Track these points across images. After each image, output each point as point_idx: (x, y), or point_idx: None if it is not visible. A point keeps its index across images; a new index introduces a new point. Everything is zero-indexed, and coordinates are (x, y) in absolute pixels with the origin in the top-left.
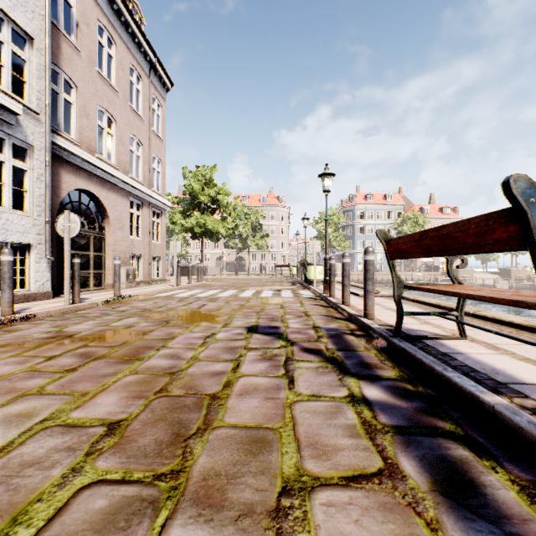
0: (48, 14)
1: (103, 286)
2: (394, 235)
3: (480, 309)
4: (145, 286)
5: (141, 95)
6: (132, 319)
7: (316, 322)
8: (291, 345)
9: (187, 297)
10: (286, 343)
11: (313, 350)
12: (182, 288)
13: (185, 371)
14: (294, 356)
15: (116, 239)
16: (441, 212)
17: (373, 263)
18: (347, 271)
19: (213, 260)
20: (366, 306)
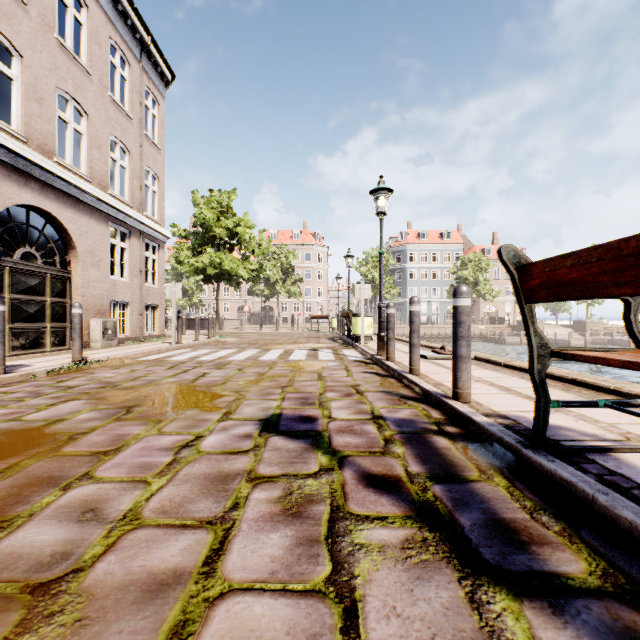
0: None
1: (68, 345)
2: (452, 281)
3: (621, 382)
4: (131, 345)
5: (127, 84)
6: (73, 404)
7: (376, 407)
8: (338, 466)
9: (184, 361)
10: (330, 461)
11: (384, 480)
12: (185, 347)
13: (83, 575)
14: (348, 501)
15: (88, 280)
16: None
17: (468, 311)
18: (416, 324)
19: (234, 310)
20: (457, 382)
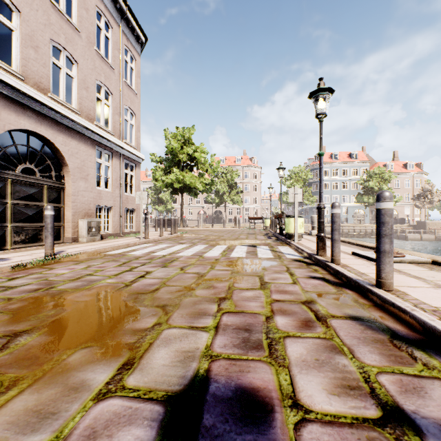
0: None
1: (62, 239)
2: (359, 190)
3: None
4: (111, 240)
5: (110, 42)
6: None
7: (369, 368)
8: None
9: (139, 257)
10: None
11: None
12: (150, 242)
13: None
14: None
15: (78, 190)
16: (405, 168)
17: None
18: (388, 226)
19: (195, 213)
20: None
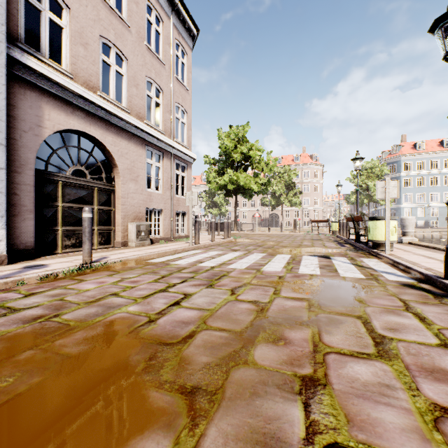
0: None
1: (112, 243)
2: None
3: None
4: (160, 244)
5: (161, 37)
6: None
7: None
8: None
9: (182, 268)
10: None
11: None
12: (200, 247)
13: None
14: None
15: (128, 192)
16: None
17: None
18: None
19: (250, 216)
20: None
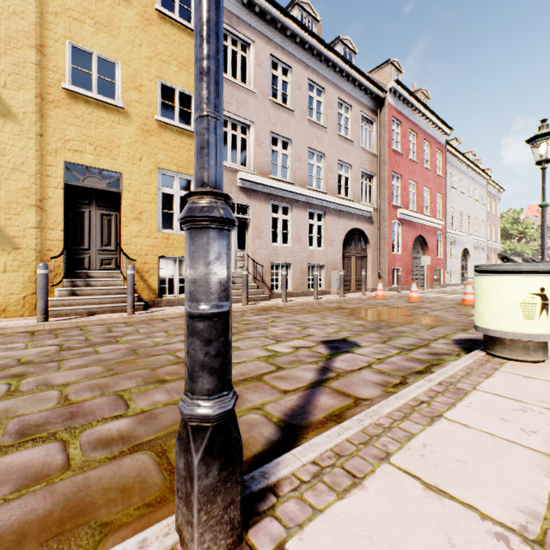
0: (487, 213)
1: None
2: None
3: None
4: None
5: (493, 206)
6: None
7: None
8: None
9: None
10: None
11: None
12: None
13: None
14: None
15: None
16: None
17: None
18: None
19: None
20: None
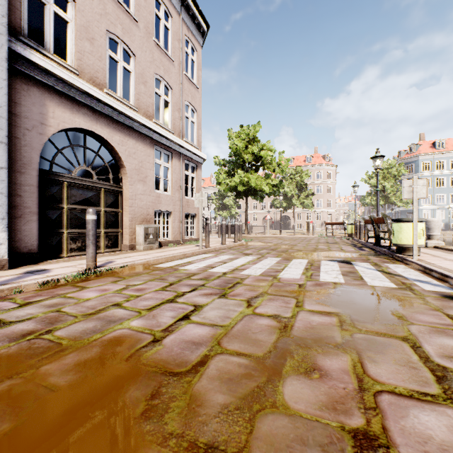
0: None
1: (119, 247)
2: None
3: None
4: (169, 248)
5: (170, 33)
6: None
7: None
8: None
9: (192, 274)
10: None
11: None
12: (210, 251)
13: None
14: None
15: (135, 193)
16: None
17: None
18: None
19: (260, 219)
20: None
